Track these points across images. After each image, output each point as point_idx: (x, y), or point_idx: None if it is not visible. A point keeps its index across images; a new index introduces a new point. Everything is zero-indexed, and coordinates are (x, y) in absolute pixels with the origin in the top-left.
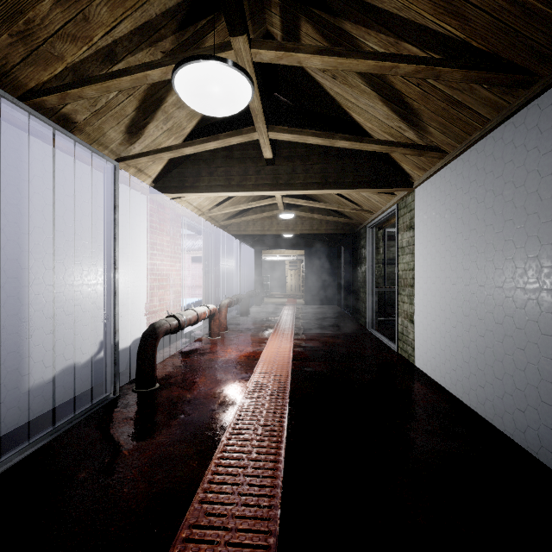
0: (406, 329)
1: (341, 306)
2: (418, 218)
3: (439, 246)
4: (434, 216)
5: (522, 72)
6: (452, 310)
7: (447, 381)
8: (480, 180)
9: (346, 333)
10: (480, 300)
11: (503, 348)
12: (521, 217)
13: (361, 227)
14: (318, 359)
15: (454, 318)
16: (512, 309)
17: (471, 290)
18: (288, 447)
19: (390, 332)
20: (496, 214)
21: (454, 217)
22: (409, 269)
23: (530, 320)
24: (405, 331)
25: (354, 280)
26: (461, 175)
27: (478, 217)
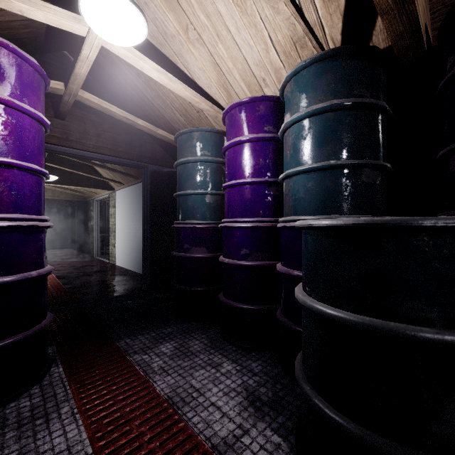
0: (113, 251)
1: (75, 248)
2: (117, 204)
3: (123, 216)
4: (121, 205)
5: (135, 177)
6: (126, 239)
7: (125, 265)
8: (132, 198)
9: (81, 260)
10: (132, 235)
11: (135, 248)
12: (138, 212)
13: (91, 199)
14: (67, 269)
15: (126, 242)
16: (137, 236)
17: (130, 232)
18: (64, 284)
19: (108, 257)
20: (134, 209)
21: (127, 207)
22: (114, 224)
23: (139, 239)
24: (113, 252)
25: (86, 230)
26: (128, 194)
27: (131, 209)
